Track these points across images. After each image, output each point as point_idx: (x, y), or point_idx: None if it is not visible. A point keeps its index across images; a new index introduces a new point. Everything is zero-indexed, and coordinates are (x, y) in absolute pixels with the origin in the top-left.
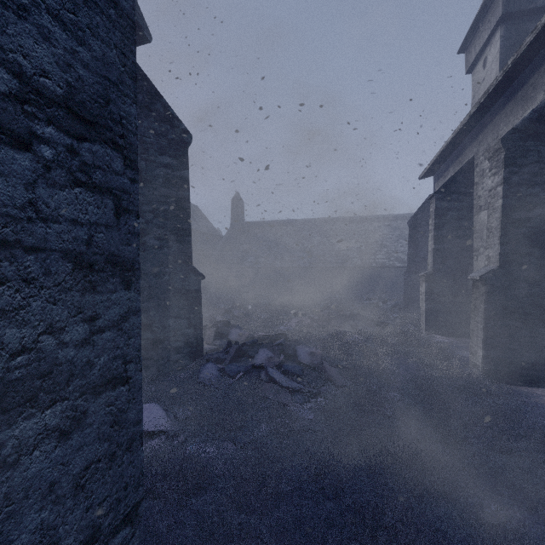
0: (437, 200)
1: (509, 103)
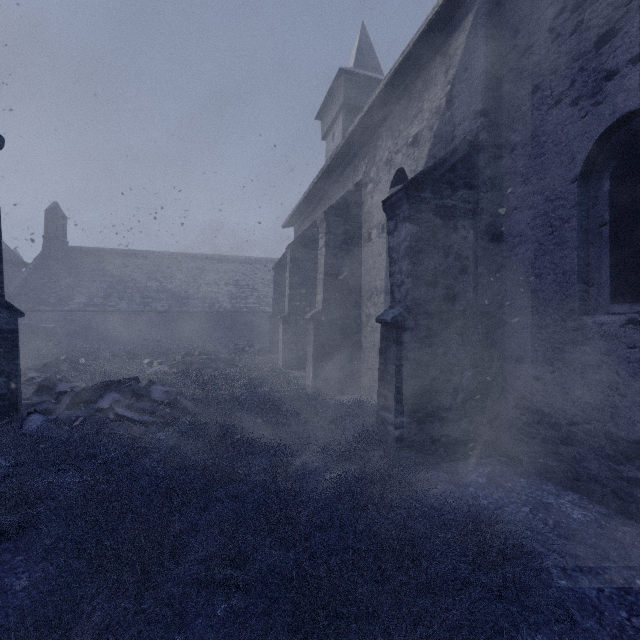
0: (292, 251)
1: (337, 183)
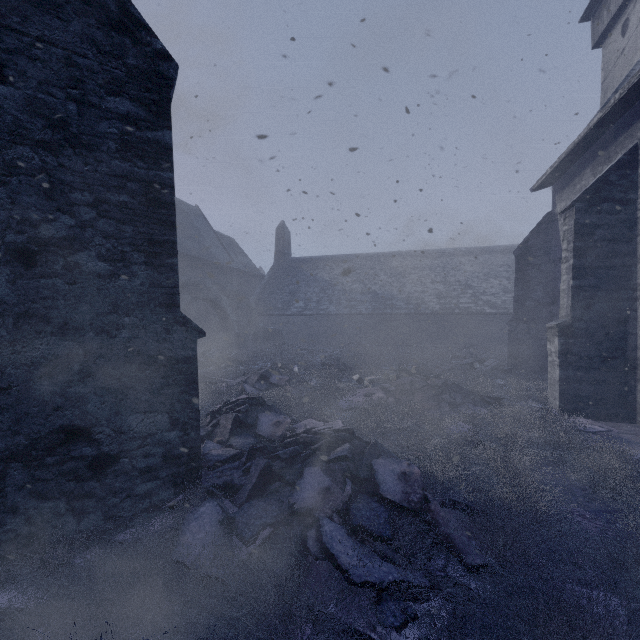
0: (578, 212)
1: None
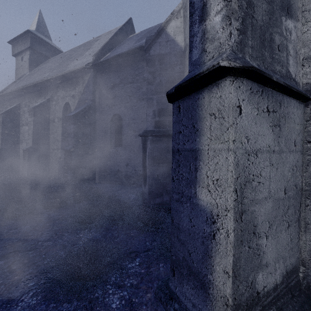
0: (3, 117)
1: (34, 93)
